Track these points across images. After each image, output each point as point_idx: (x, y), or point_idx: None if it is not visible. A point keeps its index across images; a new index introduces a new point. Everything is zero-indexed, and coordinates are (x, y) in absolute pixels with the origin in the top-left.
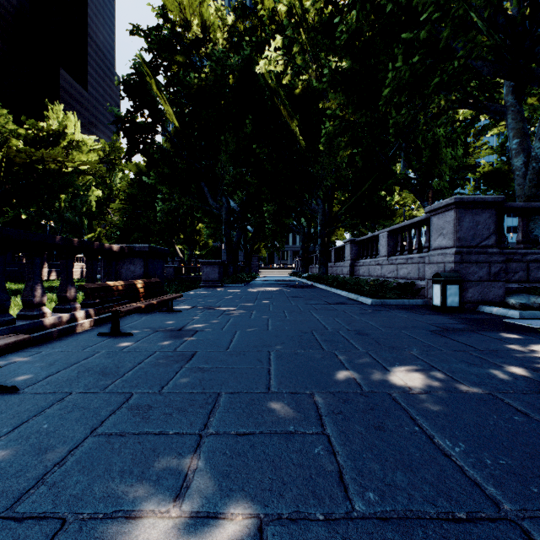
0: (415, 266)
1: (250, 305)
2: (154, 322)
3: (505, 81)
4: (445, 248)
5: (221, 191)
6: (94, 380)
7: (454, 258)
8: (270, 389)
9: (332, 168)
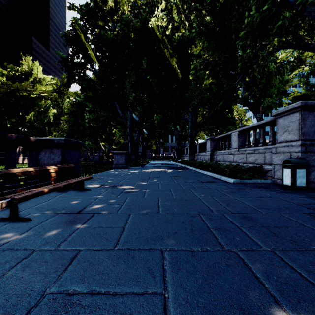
0: (261, 154)
1: (144, 184)
2: (62, 202)
3: None
4: (290, 141)
5: (127, 107)
6: None
7: (300, 149)
8: None
9: (198, 92)
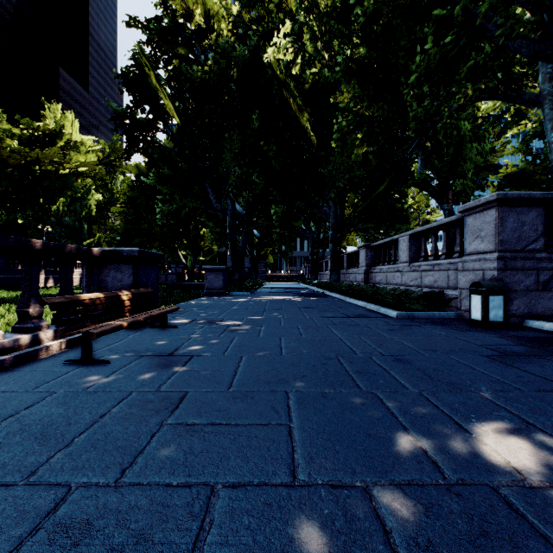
0: (443, 273)
1: (257, 319)
2: (142, 343)
3: (541, 68)
4: (483, 253)
5: (226, 192)
6: (20, 454)
7: (496, 264)
8: (296, 476)
9: (345, 167)
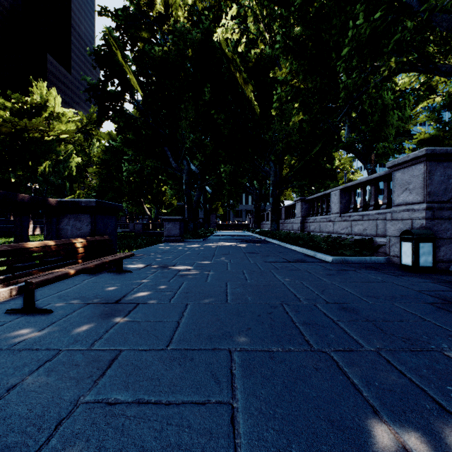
0: (372, 222)
1: (207, 263)
2: (93, 288)
3: None
4: (411, 204)
5: (182, 154)
6: None
7: (425, 214)
8: None
9: (283, 133)
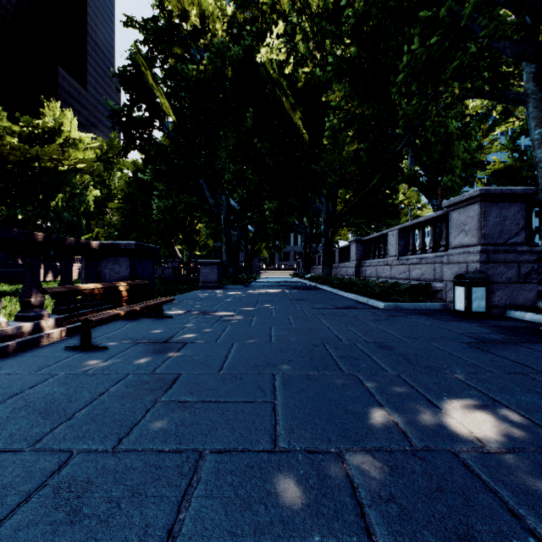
0: (430, 266)
1: (250, 310)
2: (138, 331)
3: (525, 67)
4: (467, 246)
5: (220, 188)
6: (26, 426)
7: (479, 257)
8: (277, 443)
9: (337, 164)
